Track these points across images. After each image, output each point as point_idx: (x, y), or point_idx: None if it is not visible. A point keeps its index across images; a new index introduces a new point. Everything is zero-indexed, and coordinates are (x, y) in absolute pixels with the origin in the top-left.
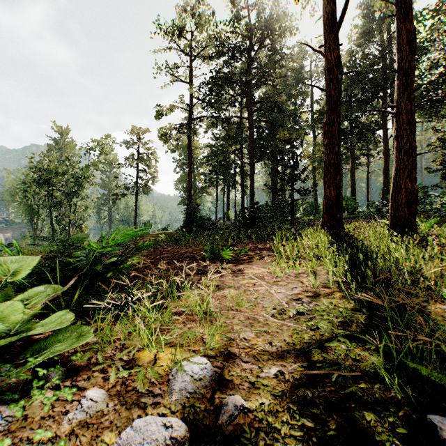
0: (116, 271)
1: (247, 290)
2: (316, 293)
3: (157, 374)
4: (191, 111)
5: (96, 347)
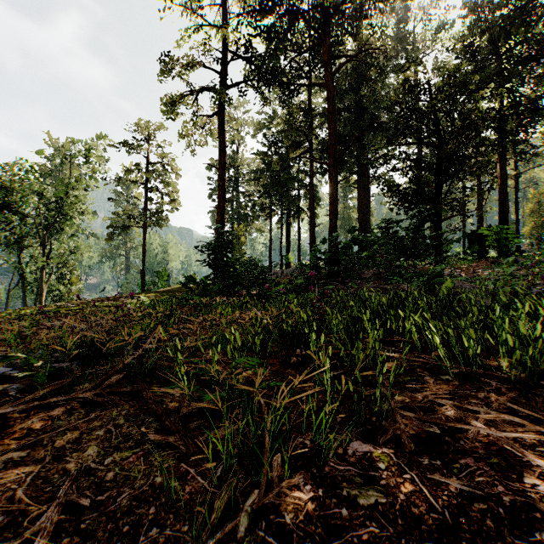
0: None
1: None
2: None
3: None
4: (223, 70)
5: None
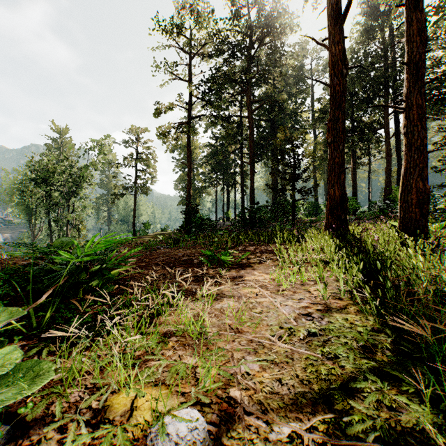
0: (103, 279)
1: (248, 303)
2: (327, 305)
3: (128, 442)
4: (190, 110)
5: (57, 391)
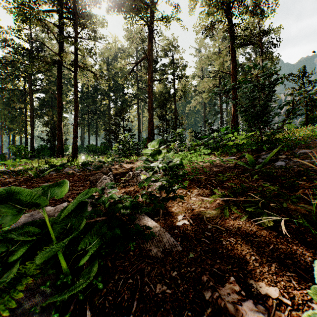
0: None
1: None
2: None
3: None
4: None
5: None
